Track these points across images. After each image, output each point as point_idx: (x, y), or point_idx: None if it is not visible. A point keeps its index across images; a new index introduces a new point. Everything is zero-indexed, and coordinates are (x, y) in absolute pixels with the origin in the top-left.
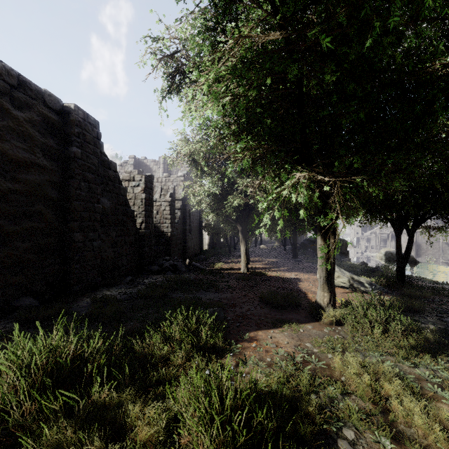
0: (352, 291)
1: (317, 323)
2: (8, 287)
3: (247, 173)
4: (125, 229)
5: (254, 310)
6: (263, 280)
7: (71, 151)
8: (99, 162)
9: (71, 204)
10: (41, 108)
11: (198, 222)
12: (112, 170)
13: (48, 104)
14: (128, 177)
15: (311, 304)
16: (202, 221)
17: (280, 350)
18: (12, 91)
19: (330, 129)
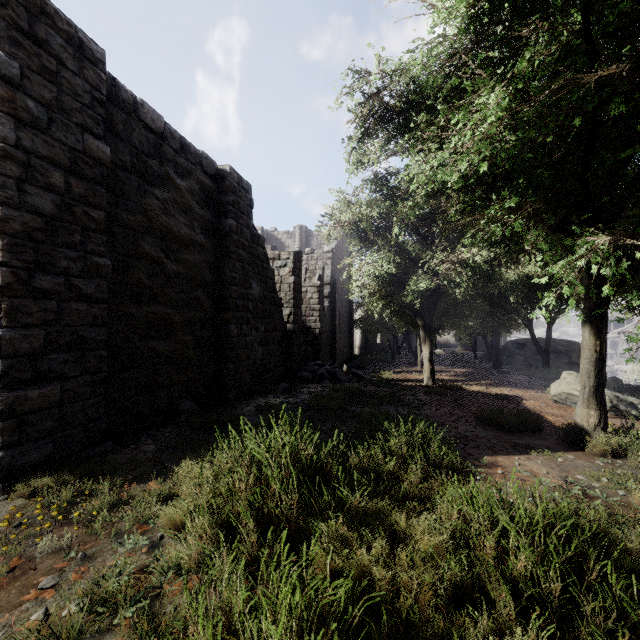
0: (615, 416)
1: (579, 452)
2: (172, 386)
3: (434, 244)
4: (272, 323)
5: (475, 431)
6: (464, 396)
7: (227, 225)
8: (251, 236)
9: (227, 290)
10: (199, 174)
11: (348, 315)
12: (261, 247)
13: (205, 169)
14: (272, 254)
15: (565, 427)
16: (352, 314)
17: (543, 479)
18: (176, 157)
19: (632, 175)
